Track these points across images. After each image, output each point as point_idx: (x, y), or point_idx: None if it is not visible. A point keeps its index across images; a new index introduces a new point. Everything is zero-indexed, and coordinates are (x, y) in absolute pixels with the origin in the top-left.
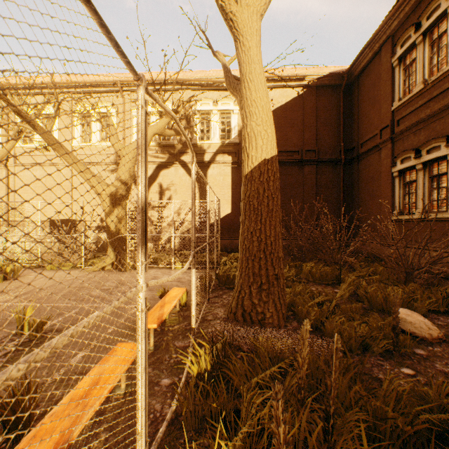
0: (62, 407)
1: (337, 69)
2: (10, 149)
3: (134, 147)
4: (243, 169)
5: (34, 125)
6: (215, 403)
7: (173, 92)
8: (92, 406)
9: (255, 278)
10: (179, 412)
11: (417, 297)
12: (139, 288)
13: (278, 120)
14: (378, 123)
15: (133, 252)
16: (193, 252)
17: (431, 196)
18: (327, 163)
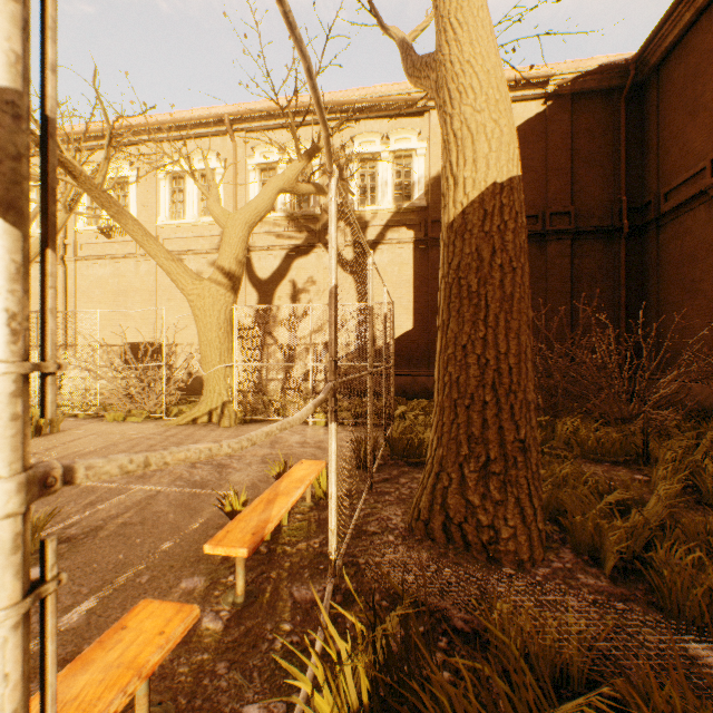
0: None
1: (612, 60)
2: (59, 228)
3: (245, 214)
4: (445, 212)
5: (74, 174)
6: None
7: (314, 126)
8: None
9: (472, 448)
10: None
11: None
12: None
13: None
14: (705, 148)
15: (243, 394)
16: (333, 384)
17: None
18: (593, 235)
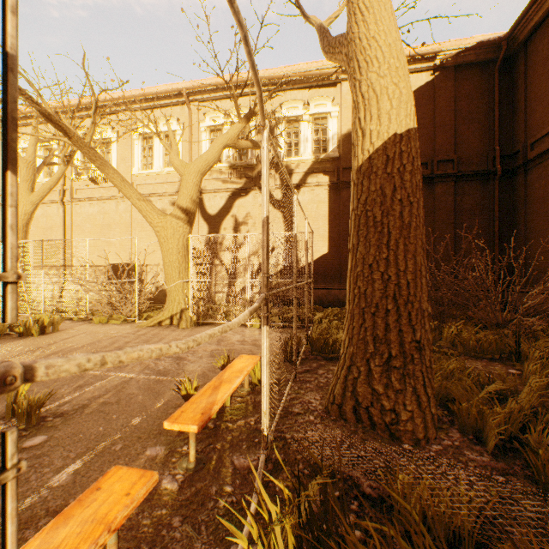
0: None
1: (488, 38)
2: (59, 177)
3: (198, 164)
4: (354, 158)
5: (69, 135)
6: None
7: (251, 96)
8: None
9: (377, 347)
10: None
11: None
12: None
13: None
14: None
15: (197, 303)
16: (265, 295)
17: None
18: (472, 177)
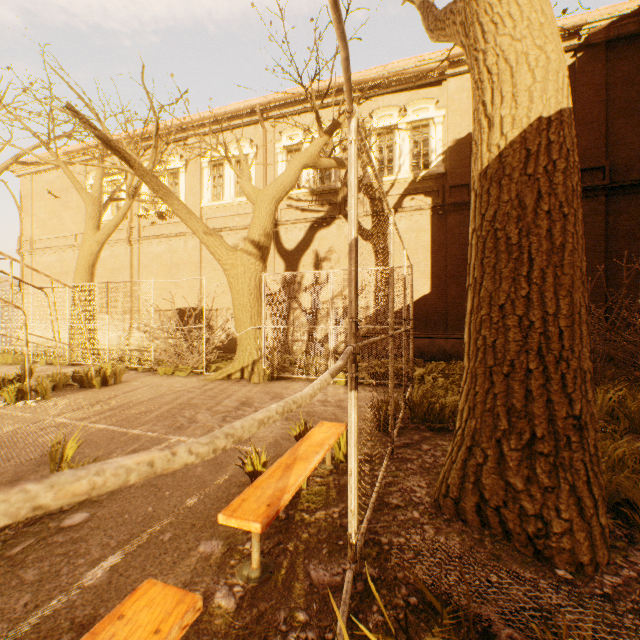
0: None
1: None
2: (124, 213)
3: (272, 190)
4: (476, 159)
5: (129, 162)
6: None
7: (335, 107)
8: None
9: (512, 422)
10: None
11: None
12: None
13: None
14: None
15: (271, 353)
16: (353, 348)
17: None
18: (631, 189)
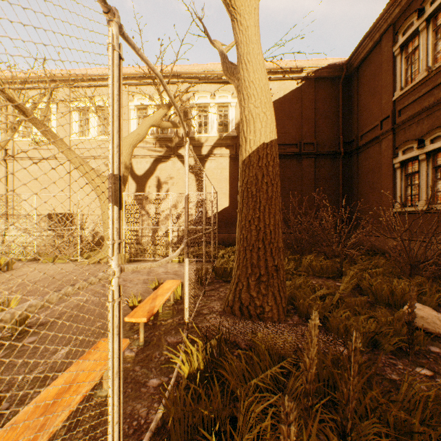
0: (23, 416)
1: (335, 61)
2: (7, 141)
3: (130, 139)
4: (241, 154)
5: (26, 114)
6: (207, 410)
7: (171, 85)
8: (60, 415)
9: (253, 270)
10: (167, 418)
11: (426, 291)
12: (110, 273)
13: (276, 113)
14: (378, 114)
15: (129, 245)
16: (187, 240)
17: (434, 187)
18: (326, 156)
